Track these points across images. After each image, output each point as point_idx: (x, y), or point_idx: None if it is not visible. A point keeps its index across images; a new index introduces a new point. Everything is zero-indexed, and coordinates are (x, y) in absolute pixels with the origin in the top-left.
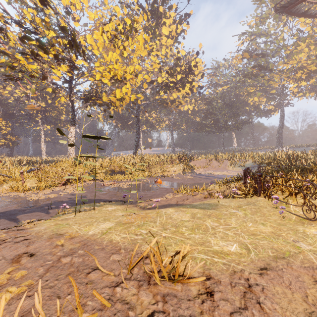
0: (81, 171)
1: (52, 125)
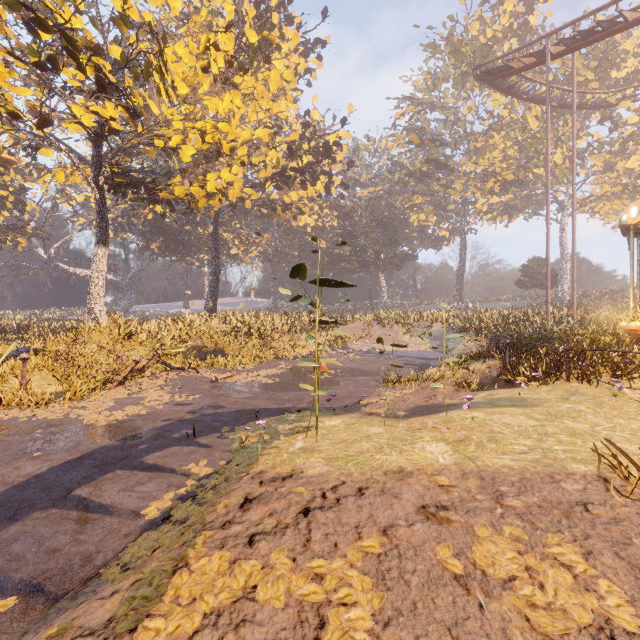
0: (139, 352)
1: None
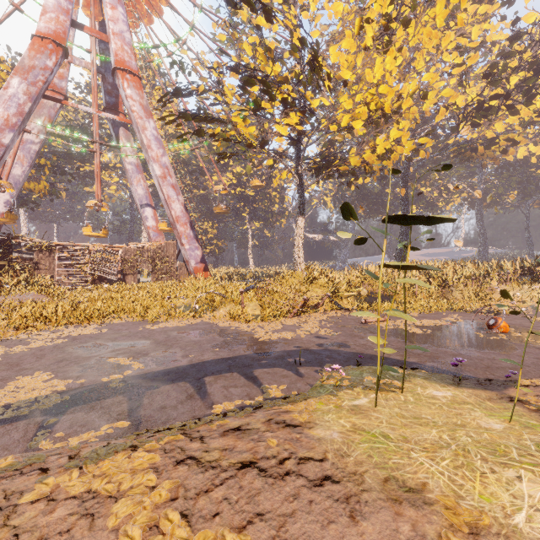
0: (317, 293)
1: (262, 221)
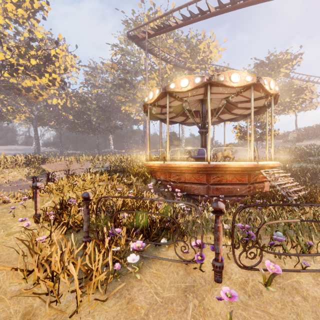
0: None
1: None
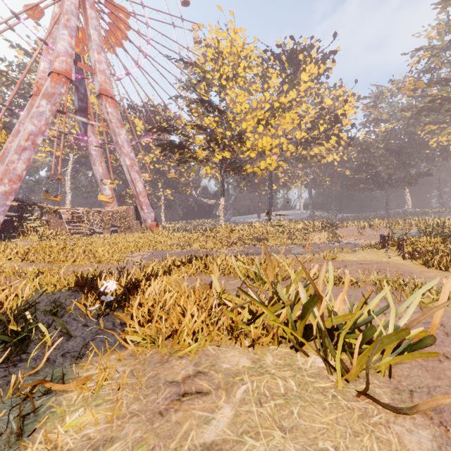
0: (235, 237)
1: (173, 189)
